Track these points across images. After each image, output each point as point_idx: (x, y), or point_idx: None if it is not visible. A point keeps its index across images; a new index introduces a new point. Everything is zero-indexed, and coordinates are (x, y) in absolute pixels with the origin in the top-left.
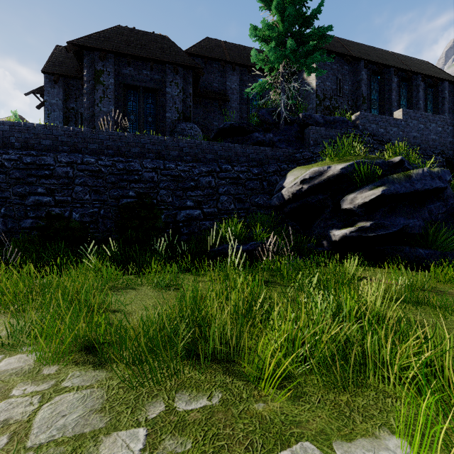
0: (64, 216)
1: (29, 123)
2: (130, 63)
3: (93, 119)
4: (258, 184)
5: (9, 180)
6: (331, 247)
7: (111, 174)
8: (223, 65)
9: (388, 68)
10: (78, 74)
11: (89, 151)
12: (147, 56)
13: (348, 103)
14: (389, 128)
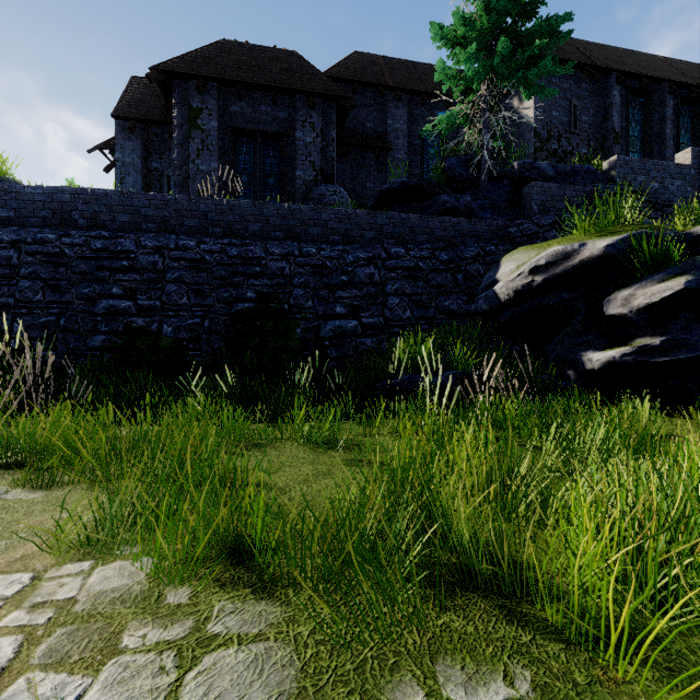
0: (151, 331)
1: (99, 190)
2: (242, 95)
3: (187, 184)
4: (449, 278)
5: (71, 276)
6: (583, 380)
7: (219, 265)
8: (381, 93)
9: (658, 83)
10: (164, 118)
11: (186, 230)
12: (268, 83)
13: (589, 145)
14: (668, 180)
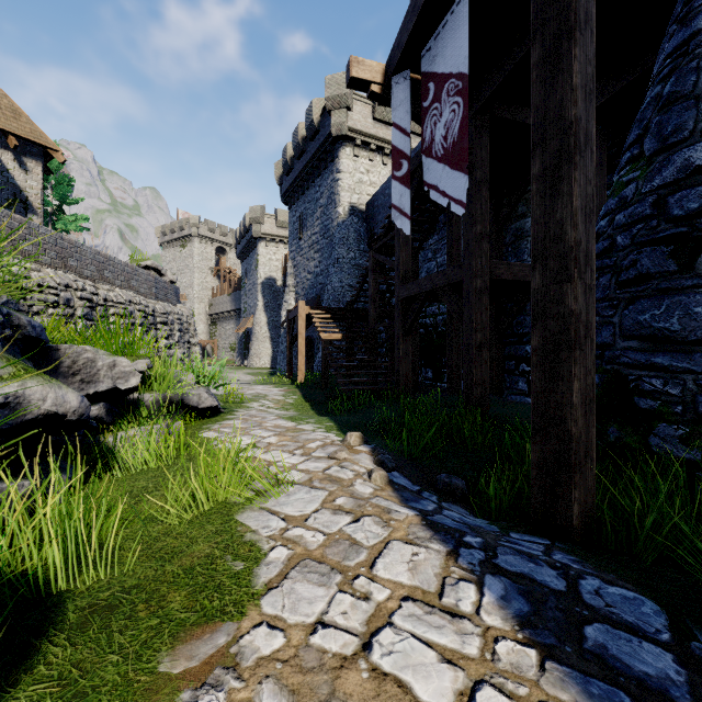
0: None
1: None
2: None
3: None
4: None
5: None
6: None
7: None
8: None
9: None
10: None
11: None
12: None
13: None
14: None
